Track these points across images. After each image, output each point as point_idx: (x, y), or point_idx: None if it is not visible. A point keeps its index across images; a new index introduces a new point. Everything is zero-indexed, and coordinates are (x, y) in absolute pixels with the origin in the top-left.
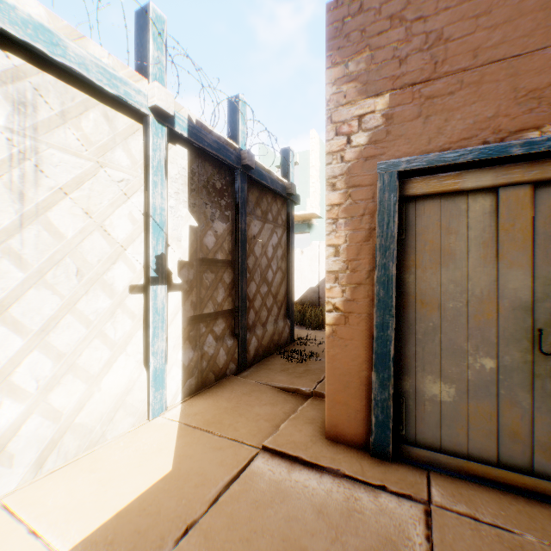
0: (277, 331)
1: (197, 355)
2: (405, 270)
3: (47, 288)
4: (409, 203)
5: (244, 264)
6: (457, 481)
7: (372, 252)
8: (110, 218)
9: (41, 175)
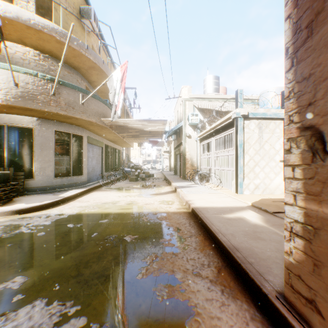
0: None
1: None
2: None
3: (263, 160)
4: None
5: None
6: None
7: None
8: (274, 145)
9: (262, 139)
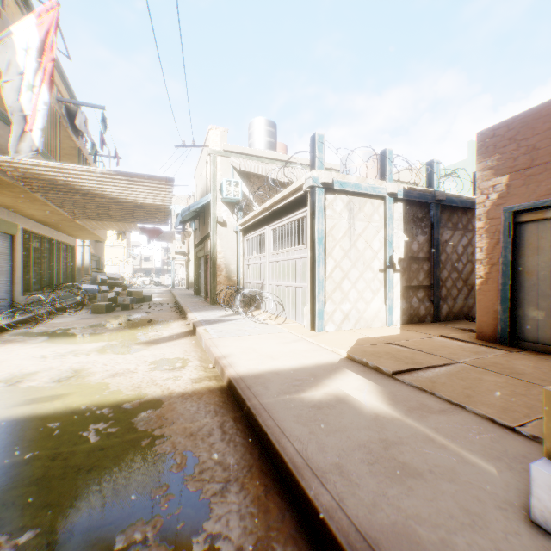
0: (466, 306)
1: (408, 305)
2: (517, 257)
3: (356, 268)
4: (519, 225)
5: (437, 259)
6: (539, 353)
7: (498, 250)
8: (372, 242)
9: (354, 231)
